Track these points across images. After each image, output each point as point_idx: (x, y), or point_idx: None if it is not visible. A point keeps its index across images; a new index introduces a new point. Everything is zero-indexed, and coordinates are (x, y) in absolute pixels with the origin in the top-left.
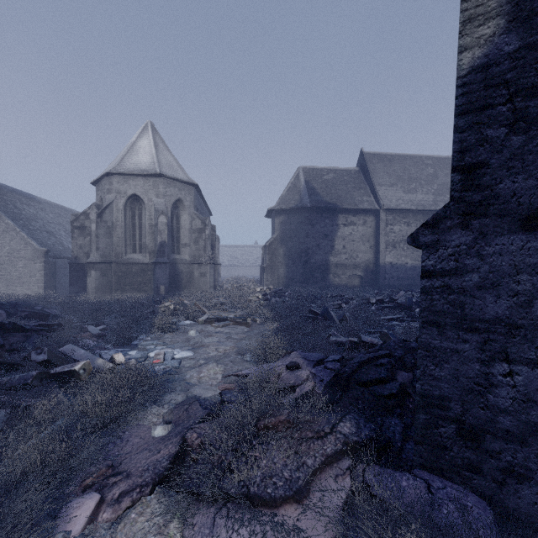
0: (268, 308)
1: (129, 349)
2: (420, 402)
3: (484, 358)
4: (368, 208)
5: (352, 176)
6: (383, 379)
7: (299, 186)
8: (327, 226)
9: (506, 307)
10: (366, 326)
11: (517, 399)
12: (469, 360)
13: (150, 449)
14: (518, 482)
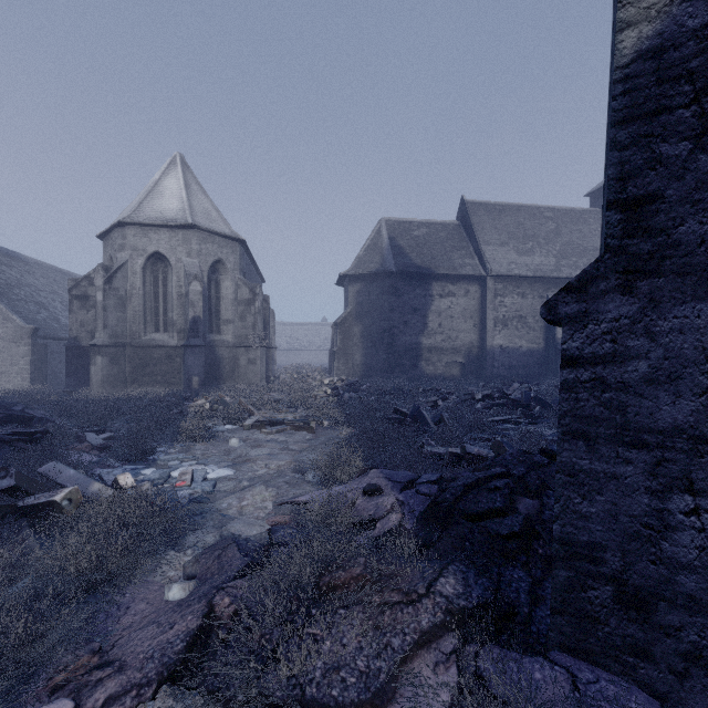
0: (339, 406)
1: (143, 466)
2: (560, 551)
3: (656, 487)
4: (471, 274)
5: (451, 231)
6: (500, 510)
7: (381, 244)
8: (418, 297)
9: (690, 411)
10: (470, 431)
11: (706, 549)
12: (633, 489)
13: (159, 622)
14: (707, 673)
